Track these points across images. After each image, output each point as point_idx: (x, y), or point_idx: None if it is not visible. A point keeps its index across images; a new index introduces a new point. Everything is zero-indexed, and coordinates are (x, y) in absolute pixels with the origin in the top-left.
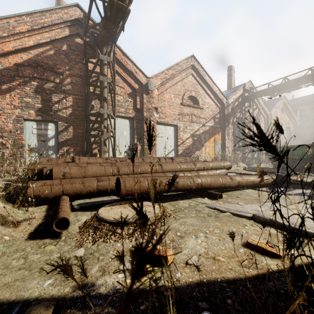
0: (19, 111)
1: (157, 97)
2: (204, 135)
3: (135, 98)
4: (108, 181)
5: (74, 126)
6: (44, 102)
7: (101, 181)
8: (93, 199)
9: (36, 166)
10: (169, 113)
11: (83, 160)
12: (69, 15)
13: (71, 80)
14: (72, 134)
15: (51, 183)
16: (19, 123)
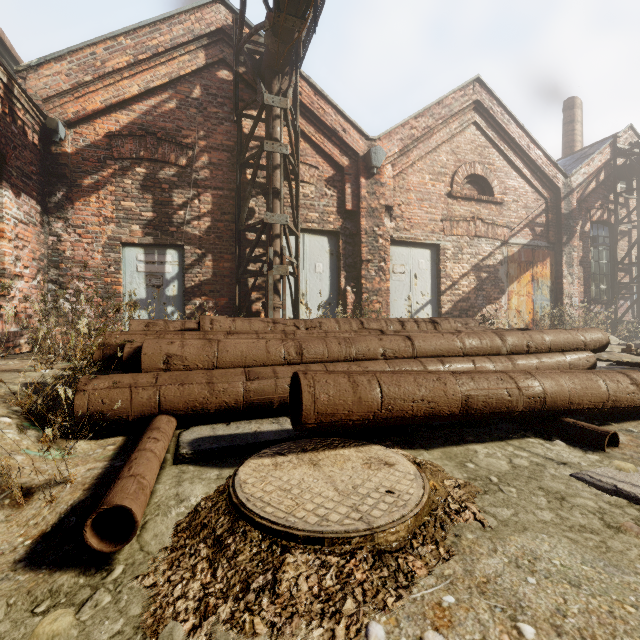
0: (113, 228)
1: (391, 184)
2: (507, 266)
3: (342, 189)
4: (274, 379)
5: (216, 255)
6: (159, 207)
7: (255, 379)
8: (235, 426)
9: (112, 337)
10: (418, 218)
11: (220, 325)
12: (206, 24)
13: (210, 158)
14: (212, 270)
15: (133, 383)
16: (113, 252)
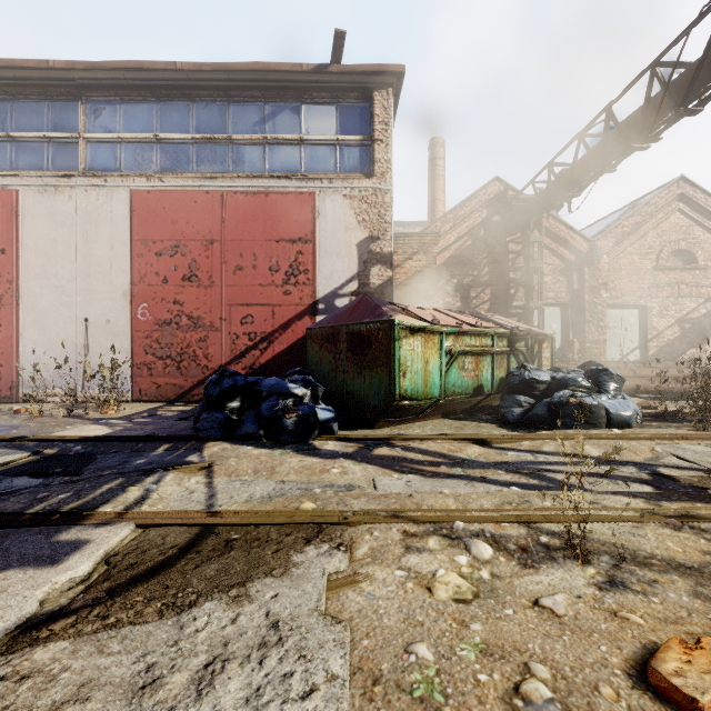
0: None
1: (606, 267)
2: (710, 318)
3: (570, 275)
4: None
5: None
6: (463, 299)
7: None
8: None
9: None
10: (628, 288)
11: None
12: (488, 194)
13: (489, 268)
14: None
15: None
16: None
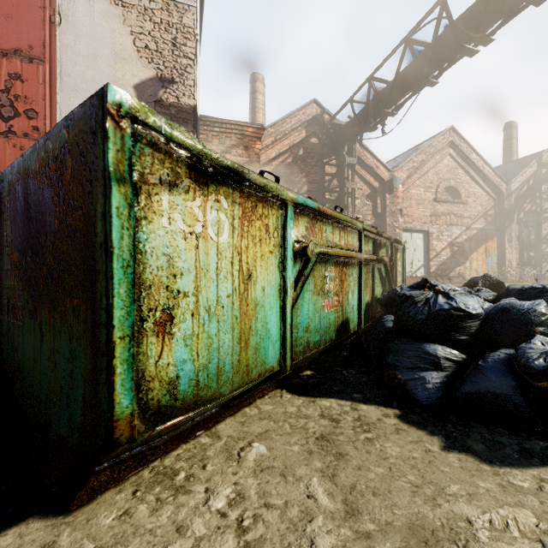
0: None
1: (401, 196)
2: (469, 242)
3: (374, 200)
4: None
5: None
6: None
7: None
8: None
9: None
10: (417, 215)
11: None
12: (307, 115)
13: (308, 188)
14: None
15: None
16: None
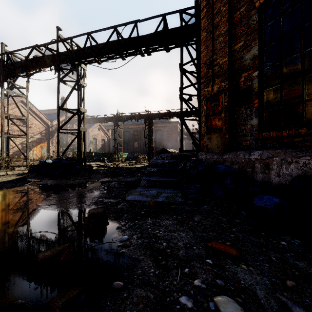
0: None
1: None
2: (32, 143)
3: None
4: None
5: None
6: None
7: None
8: None
9: None
10: (0, 129)
11: None
12: None
13: None
14: None
15: None
16: None
